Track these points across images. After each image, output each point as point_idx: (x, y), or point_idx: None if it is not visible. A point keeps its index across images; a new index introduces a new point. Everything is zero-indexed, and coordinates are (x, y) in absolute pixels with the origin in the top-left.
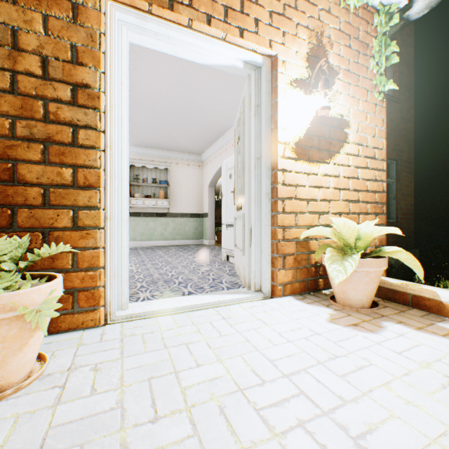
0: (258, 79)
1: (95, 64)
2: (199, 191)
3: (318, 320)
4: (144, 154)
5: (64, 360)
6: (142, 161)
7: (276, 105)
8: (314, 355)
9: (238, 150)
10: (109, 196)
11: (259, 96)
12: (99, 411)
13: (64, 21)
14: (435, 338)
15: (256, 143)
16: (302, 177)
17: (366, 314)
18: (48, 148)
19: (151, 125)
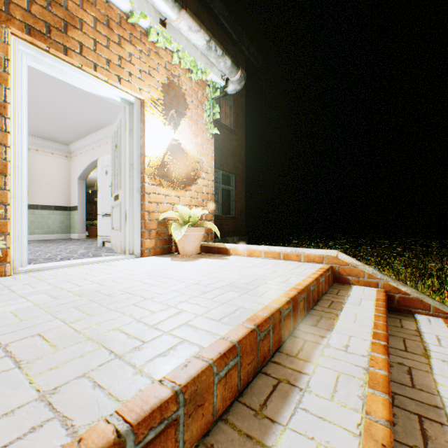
0: (132, 111)
1: (2, 82)
2: (67, 182)
3: (167, 261)
4: None
5: None
6: None
7: (144, 132)
8: (160, 268)
9: (116, 155)
10: (12, 181)
11: (132, 123)
12: (46, 289)
13: None
14: (217, 260)
15: (130, 154)
16: (162, 180)
17: (193, 257)
18: None
19: None
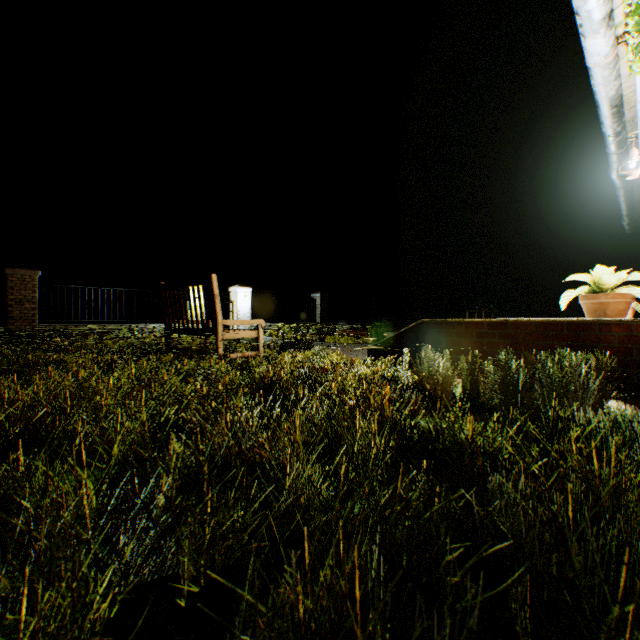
0: None
1: None
2: None
3: None
4: None
5: None
6: None
7: None
8: None
9: None
10: None
11: None
12: None
13: None
14: None
15: None
16: None
17: None
18: None
19: None
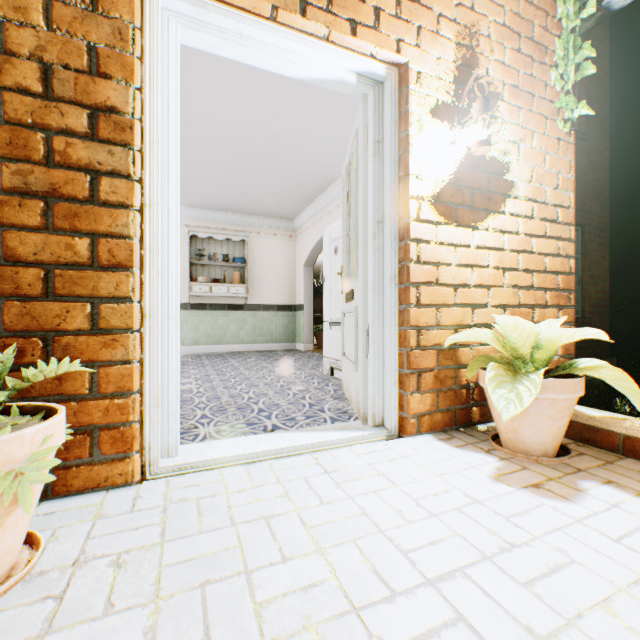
0: (379, 101)
1: (126, 76)
2: (290, 272)
3: (476, 478)
4: (212, 220)
5: (69, 545)
6: (208, 229)
7: (406, 140)
8: (475, 542)
9: (348, 211)
10: (148, 280)
11: (380, 127)
12: None
13: (78, 8)
14: None
15: (376, 199)
16: (446, 250)
17: (552, 467)
18: (52, 206)
19: (220, 177)
